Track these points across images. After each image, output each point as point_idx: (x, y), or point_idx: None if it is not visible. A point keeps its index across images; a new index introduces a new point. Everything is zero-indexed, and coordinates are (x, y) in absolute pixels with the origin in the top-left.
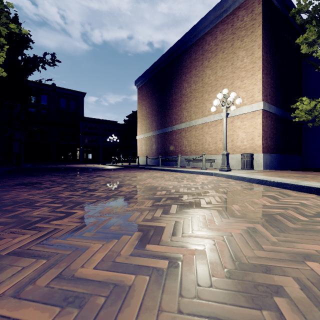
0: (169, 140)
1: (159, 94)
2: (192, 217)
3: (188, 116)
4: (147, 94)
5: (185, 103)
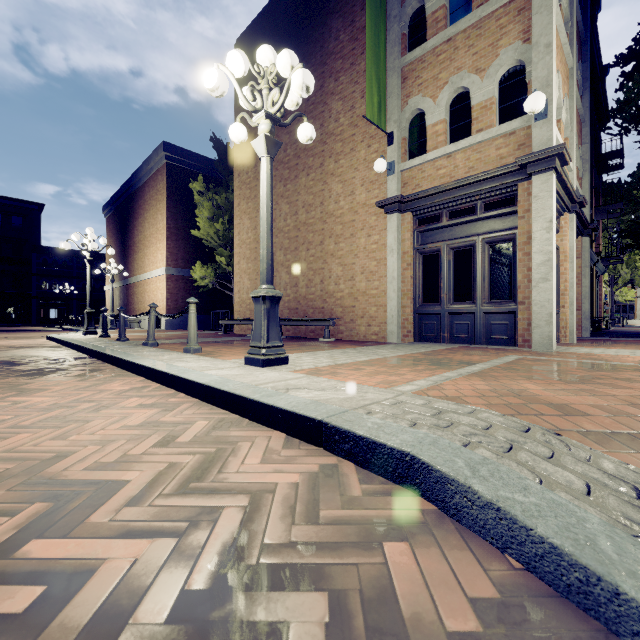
0: (127, 295)
1: (121, 235)
2: None
3: (137, 269)
4: (113, 230)
5: (136, 253)
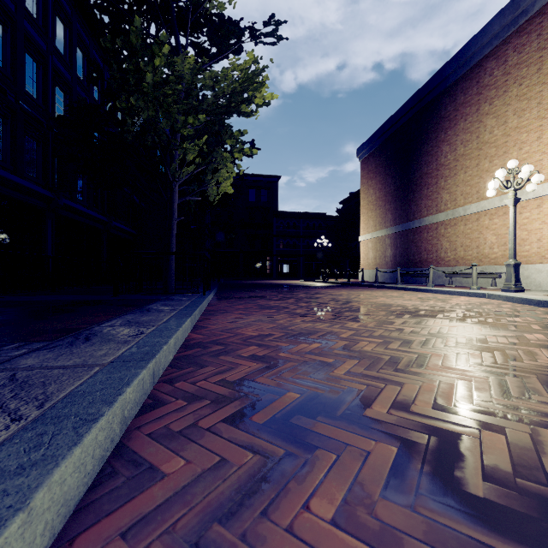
0: (416, 241)
1: (397, 168)
2: (421, 320)
3: (450, 201)
4: (377, 168)
5: (445, 179)
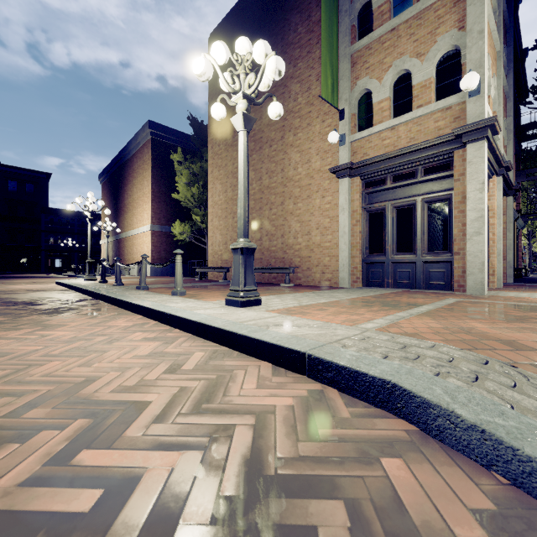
0: (119, 248)
1: (114, 198)
2: None
3: (127, 227)
4: (107, 194)
5: (126, 213)
